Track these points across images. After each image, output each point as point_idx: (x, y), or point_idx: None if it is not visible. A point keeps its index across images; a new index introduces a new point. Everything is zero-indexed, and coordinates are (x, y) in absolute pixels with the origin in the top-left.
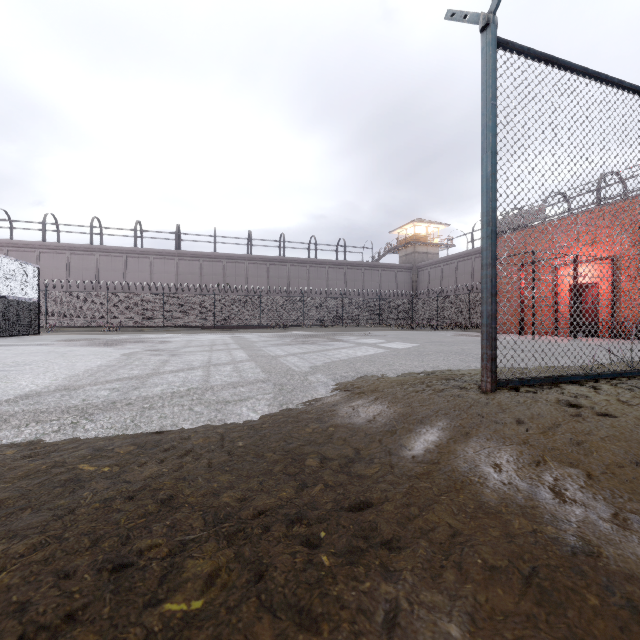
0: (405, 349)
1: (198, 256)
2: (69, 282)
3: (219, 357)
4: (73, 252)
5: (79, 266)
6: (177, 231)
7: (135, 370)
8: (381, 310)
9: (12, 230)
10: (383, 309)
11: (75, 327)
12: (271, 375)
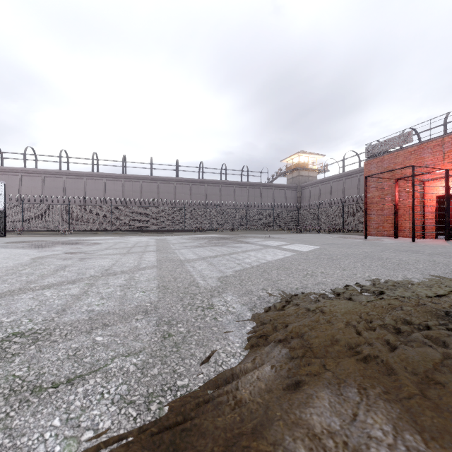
0: (310, 252)
1: (139, 178)
2: (40, 197)
3: (125, 262)
4: (46, 175)
5: (51, 186)
6: (123, 160)
7: (3, 284)
8: (275, 218)
9: (2, 159)
10: (276, 217)
11: (48, 231)
12: (164, 295)
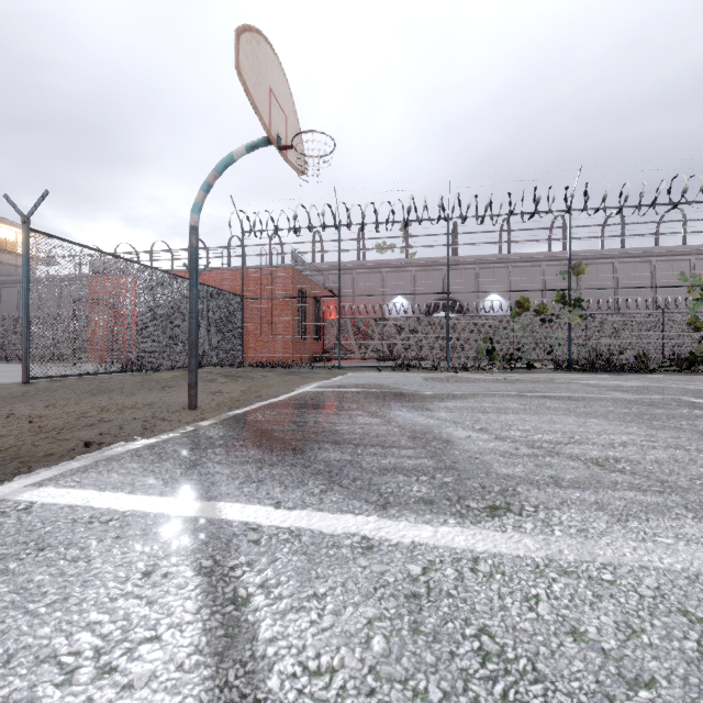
0: None
1: None
2: None
3: None
4: None
5: None
6: None
7: None
8: None
9: None
10: None
11: None
12: None
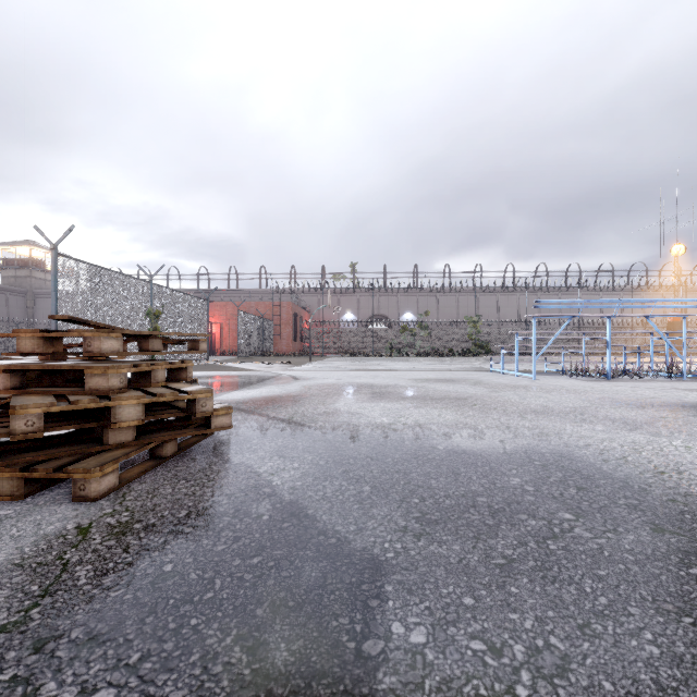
0: None
1: None
2: None
3: None
4: None
5: None
6: None
7: None
8: None
9: None
10: None
11: None
12: None
